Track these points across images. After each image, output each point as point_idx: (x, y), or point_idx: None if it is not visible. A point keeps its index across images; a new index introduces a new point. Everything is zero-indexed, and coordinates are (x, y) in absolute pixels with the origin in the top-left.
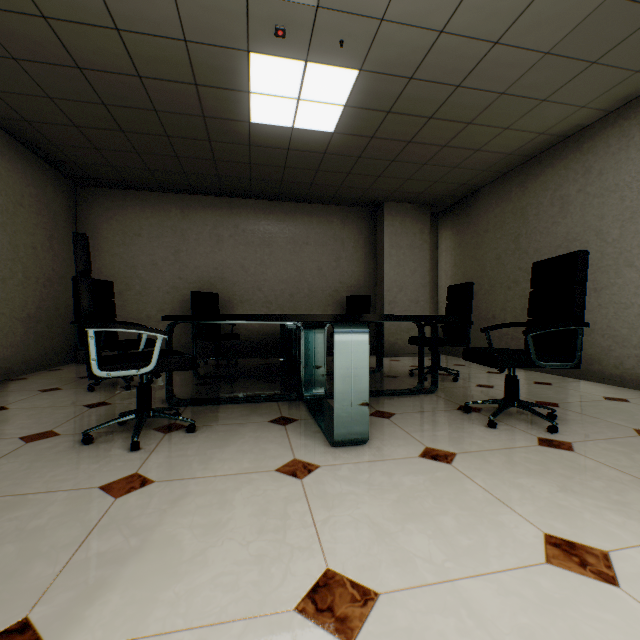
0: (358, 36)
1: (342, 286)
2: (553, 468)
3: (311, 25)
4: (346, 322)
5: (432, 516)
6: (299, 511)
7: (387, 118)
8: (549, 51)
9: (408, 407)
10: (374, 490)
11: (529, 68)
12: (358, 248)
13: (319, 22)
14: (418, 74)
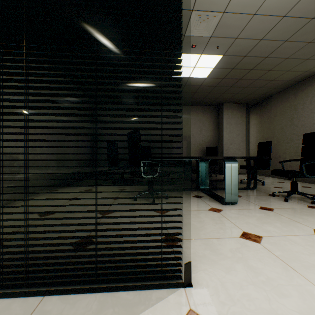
0: (225, 44)
1: (203, 142)
2: (314, 214)
3: (206, 42)
4: (228, 159)
5: (271, 223)
6: (225, 220)
7: (231, 71)
8: (310, 41)
9: (246, 194)
10: (247, 216)
11: (300, 48)
12: (210, 125)
13: (210, 41)
14: (248, 54)
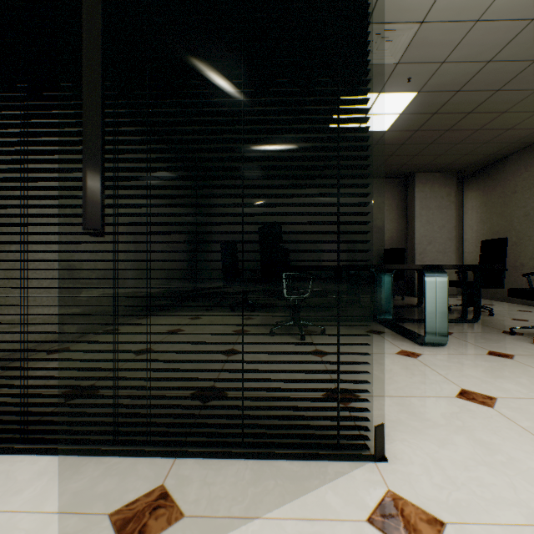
0: (422, 74)
1: (378, 241)
2: None
3: (389, 73)
4: (430, 269)
5: (511, 378)
6: (427, 369)
7: (432, 117)
8: None
9: (460, 329)
10: (466, 366)
11: None
12: (391, 210)
13: (396, 71)
14: (464, 88)
